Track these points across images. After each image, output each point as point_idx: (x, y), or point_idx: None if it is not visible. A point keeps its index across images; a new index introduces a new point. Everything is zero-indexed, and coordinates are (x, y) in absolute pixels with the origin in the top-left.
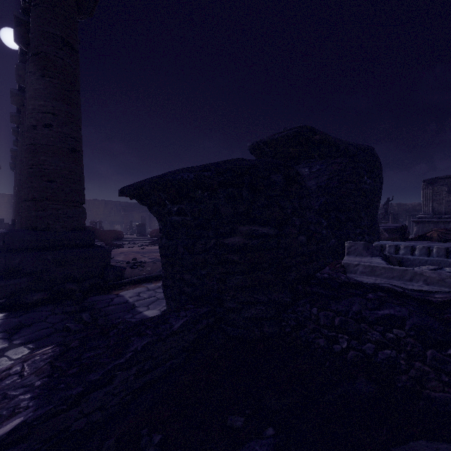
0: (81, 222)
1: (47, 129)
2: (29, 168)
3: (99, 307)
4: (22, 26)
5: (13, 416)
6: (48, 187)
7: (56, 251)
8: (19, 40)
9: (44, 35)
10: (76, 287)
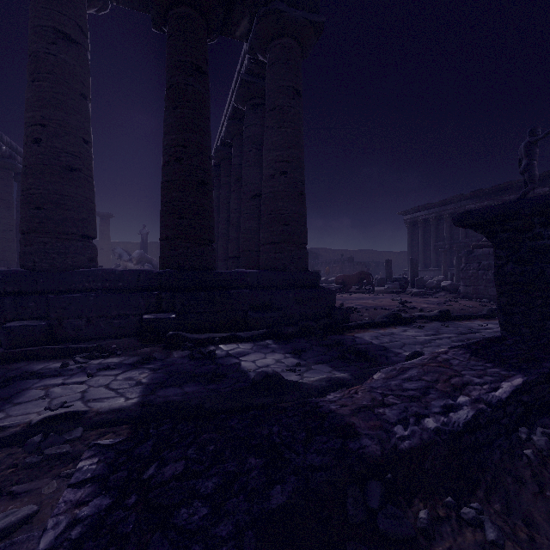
0: (307, 263)
1: (283, 176)
2: (269, 214)
3: (349, 344)
4: (244, 86)
5: (509, 377)
6: (285, 230)
7: (294, 290)
8: (239, 100)
9: (279, 90)
10: (315, 324)
